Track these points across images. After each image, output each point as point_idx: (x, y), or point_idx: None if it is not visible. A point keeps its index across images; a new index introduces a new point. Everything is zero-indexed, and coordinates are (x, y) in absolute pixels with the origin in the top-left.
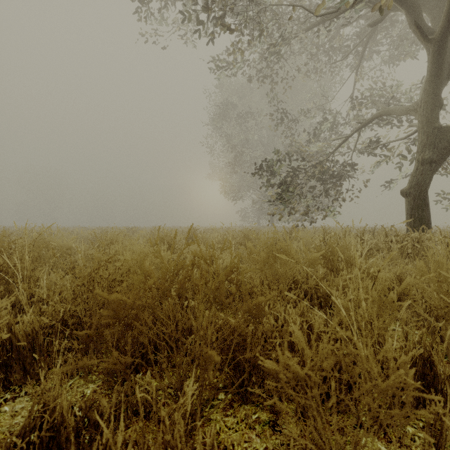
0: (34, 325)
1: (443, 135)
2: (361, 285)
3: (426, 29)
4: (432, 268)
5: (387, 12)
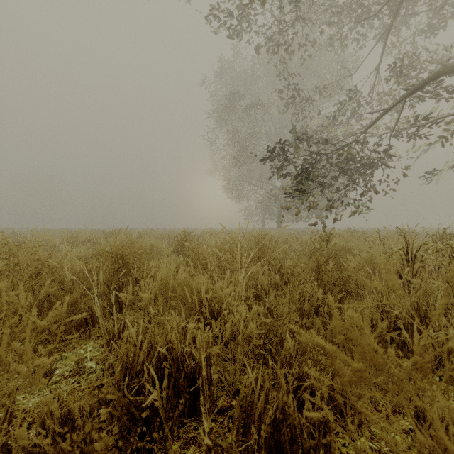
0: None
1: None
2: None
3: None
4: None
5: None
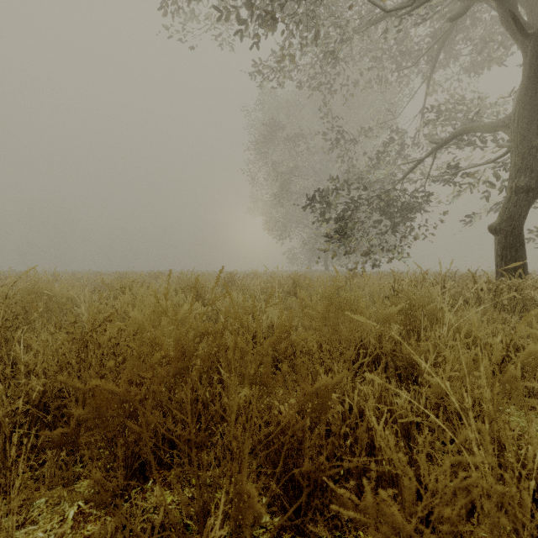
0: None
1: None
2: (465, 355)
3: (522, 23)
4: None
5: (472, 4)
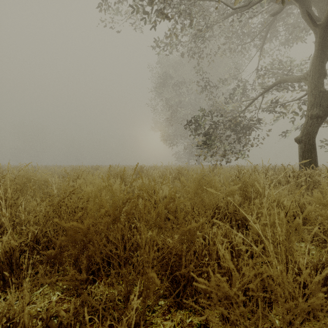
0: (11, 244)
1: (327, 97)
2: (272, 212)
3: (314, 17)
4: (327, 198)
5: (285, 5)
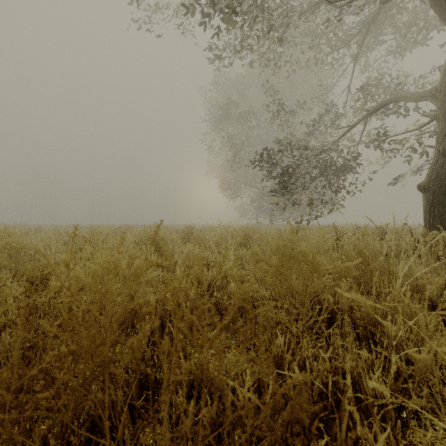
0: None
1: None
2: None
3: None
4: None
5: None
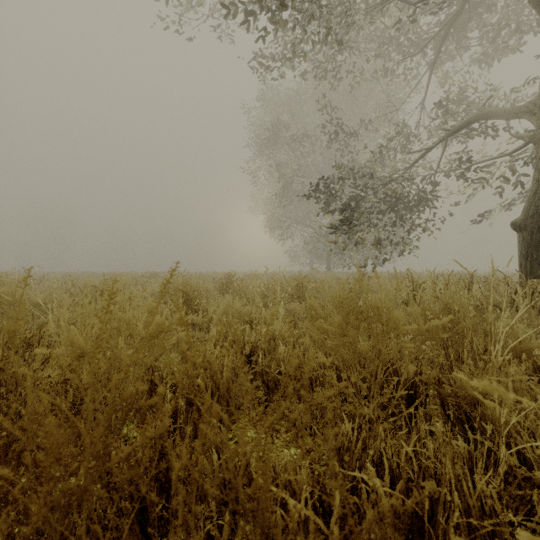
0: None
1: None
2: None
3: None
4: None
5: None
